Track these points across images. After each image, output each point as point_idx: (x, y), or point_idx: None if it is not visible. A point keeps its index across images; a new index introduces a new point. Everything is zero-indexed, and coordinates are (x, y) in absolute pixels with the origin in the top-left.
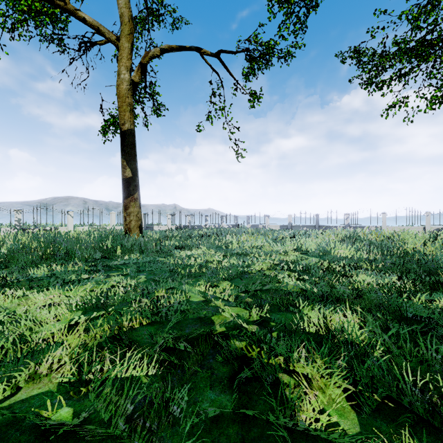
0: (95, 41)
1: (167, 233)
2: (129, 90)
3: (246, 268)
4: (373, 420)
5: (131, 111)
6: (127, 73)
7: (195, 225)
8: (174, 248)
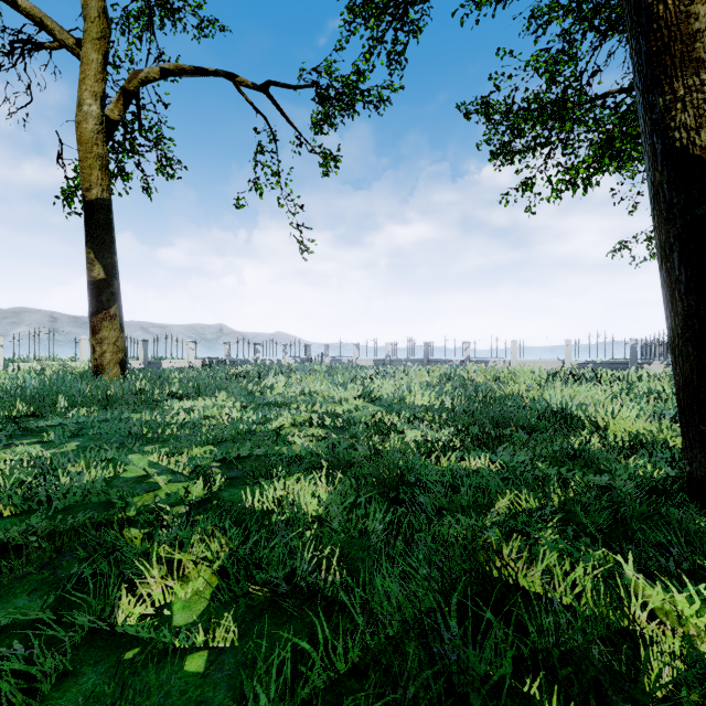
0: (40, 42)
1: (175, 373)
2: (99, 132)
3: (255, 426)
4: (223, 608)
5: (103, 169)
6: (96, 104)
7: (238, 360)
8: (171, 398)
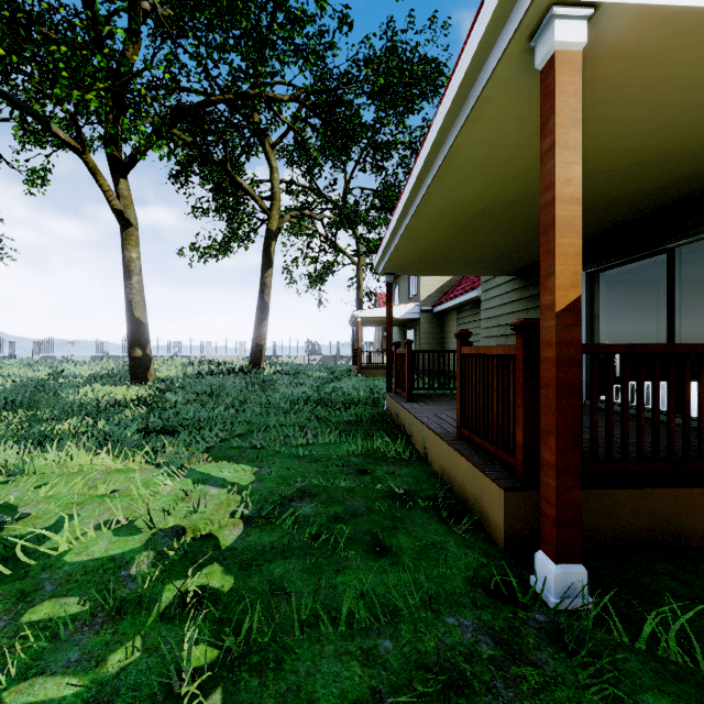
0: None
1: None
2: None
3: None
4: None
5: None
6: None
7: None
8: None
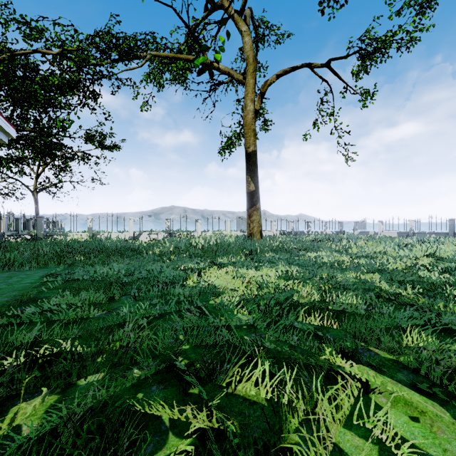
0: (222, 82)
1: (280, 238)
2: (253, 118)
3: (381, 266)
4: None
5: (254, 136)
6: (252, 105)
7: (298, 232)
8: (298, 250)
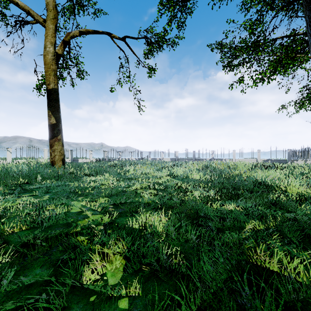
0: (27, 21)
1: (85, 164)
2: (53, 59)
3: (125, 188)
4: (130, 276)
5: (55, 75)
6: (52, 47)
7: (111, 159)
8: (85, 175)
